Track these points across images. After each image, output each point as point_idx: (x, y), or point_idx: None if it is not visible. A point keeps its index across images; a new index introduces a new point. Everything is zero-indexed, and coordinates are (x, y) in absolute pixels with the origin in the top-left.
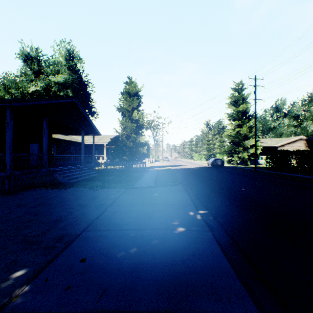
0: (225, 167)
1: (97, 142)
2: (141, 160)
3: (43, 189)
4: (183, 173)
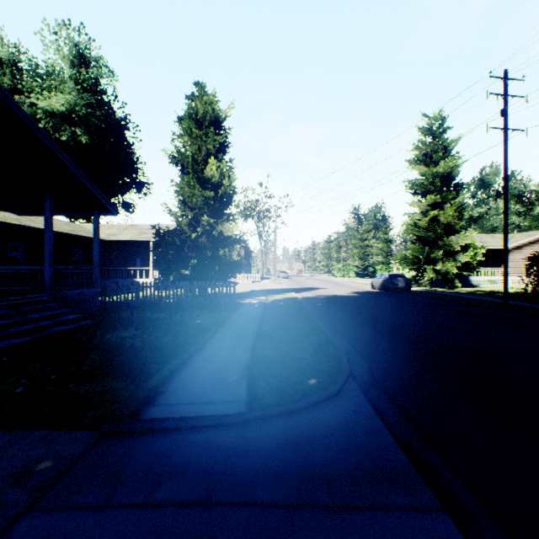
0: (415, 292)
1: (133, 237)
2: (226, 277)
3: None
4: (332, 315)
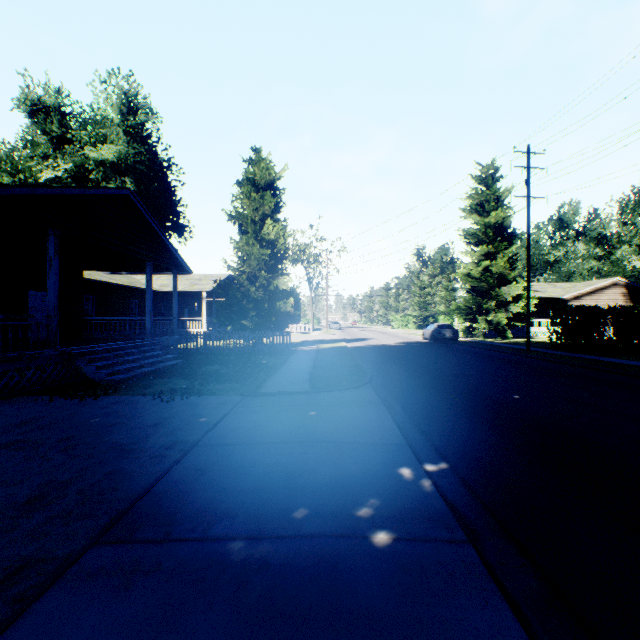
0: (461, 342)
1: (186, 289)
2: (281, 327)
3: (42, 399)
4: (373, 358)
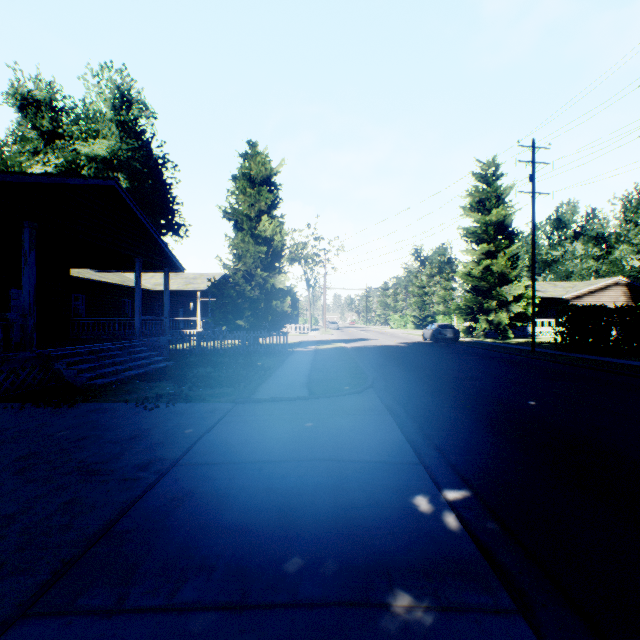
0: (462, 342)
1: (181, 288)
2: (277, 328)
3: (12, 406)
4: (374, 359)
